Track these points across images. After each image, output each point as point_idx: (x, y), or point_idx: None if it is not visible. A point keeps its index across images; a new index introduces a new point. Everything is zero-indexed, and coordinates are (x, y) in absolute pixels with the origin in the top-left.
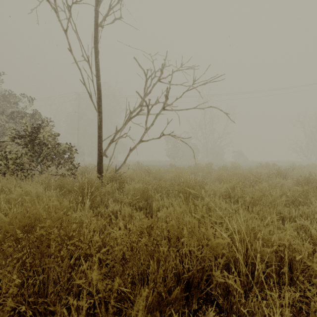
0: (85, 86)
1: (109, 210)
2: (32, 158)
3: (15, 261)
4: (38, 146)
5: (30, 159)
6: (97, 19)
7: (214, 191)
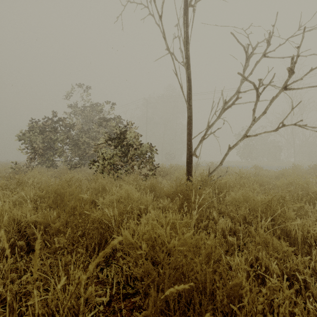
0: (177, 77)
1: (222, 227)
2: (121, 158)
3: None
4: (125, 147)
5: (119, 159)
6: None
7: None
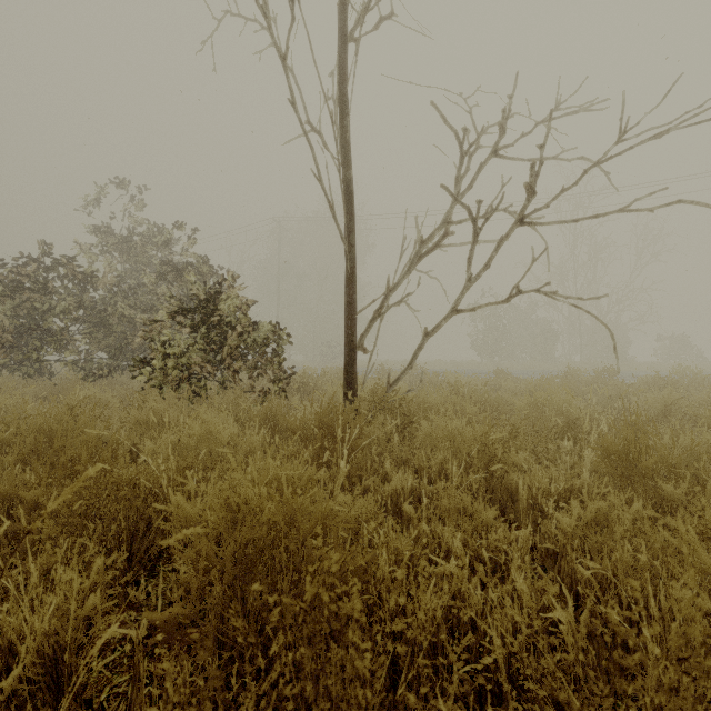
0: (322, 185)
1: (395, 488)
2: (207, 356)
3: (263, 702)
4: (217, 330)
5: (203, 357)
6: (345, 24)
7: (690, 455)
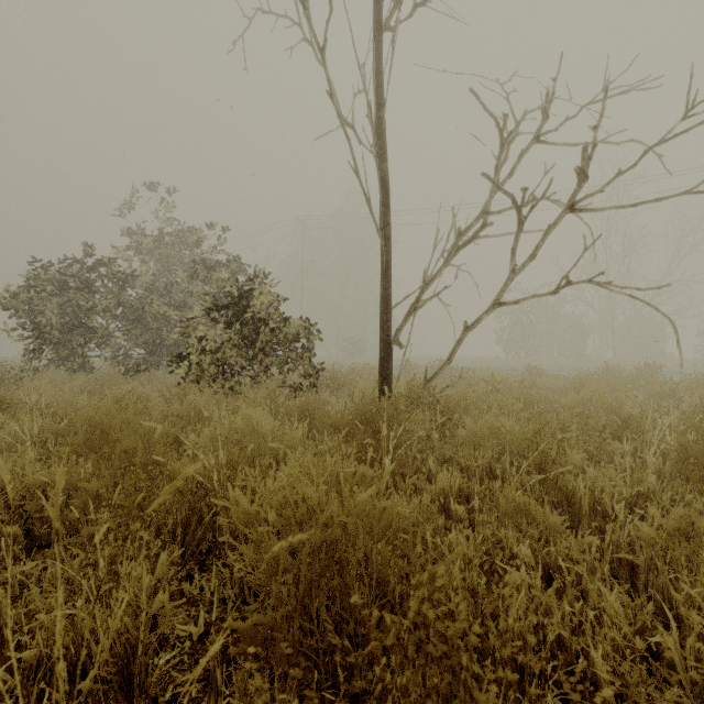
0: (359, 178)
1: (442, 487)
2: (240, 351)
3: None
4: (250, 326)
5: (236, 352)
6: (381, 14)
7: None
